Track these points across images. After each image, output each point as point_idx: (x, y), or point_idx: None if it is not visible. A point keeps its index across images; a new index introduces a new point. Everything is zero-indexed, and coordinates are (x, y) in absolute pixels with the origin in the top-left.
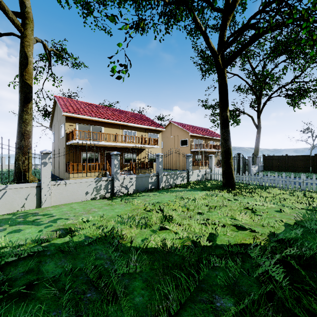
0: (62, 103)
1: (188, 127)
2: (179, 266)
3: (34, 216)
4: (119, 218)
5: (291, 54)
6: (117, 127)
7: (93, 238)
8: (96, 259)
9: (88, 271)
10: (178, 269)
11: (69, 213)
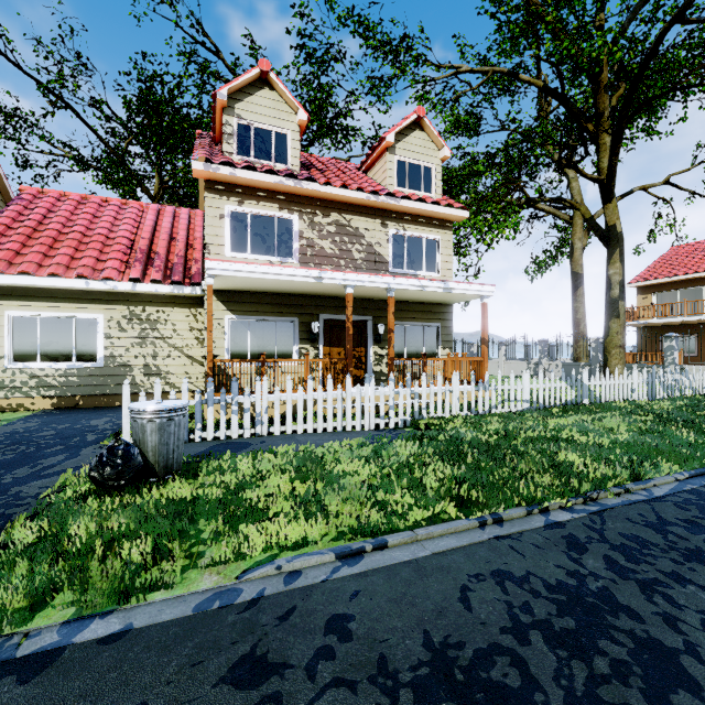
0: (651, 265)
1: None
2: None
3: None
4: None
5: None
6: None
7: None
8: None
9: None
10: None
11: None
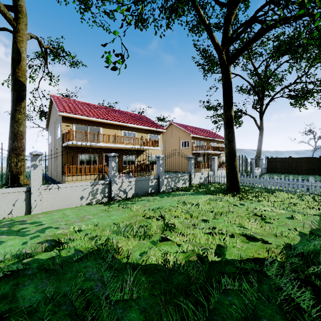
0: (58, 102)
1: (190, 128)
2: (184, 290)
3: (20, 225)
4: (115, 226)
5: (294, 54)
6: (116, 127)
7: (84, 253)
8: (85, 280)
9: (74, 298)
10: (183, 296)
11: (60, 221)
